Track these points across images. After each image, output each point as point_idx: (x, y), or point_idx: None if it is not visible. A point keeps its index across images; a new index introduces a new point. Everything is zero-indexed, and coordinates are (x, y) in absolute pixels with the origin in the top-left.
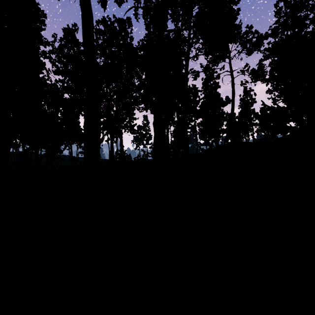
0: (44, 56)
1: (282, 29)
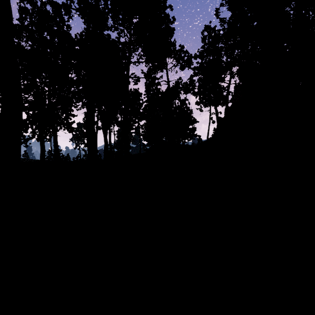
0: None
1: (206, 54)
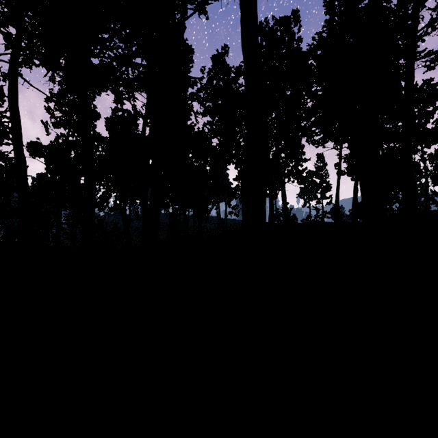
0: (191, 99)
1: None
